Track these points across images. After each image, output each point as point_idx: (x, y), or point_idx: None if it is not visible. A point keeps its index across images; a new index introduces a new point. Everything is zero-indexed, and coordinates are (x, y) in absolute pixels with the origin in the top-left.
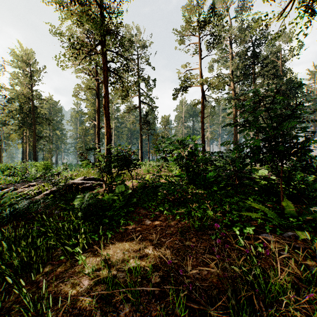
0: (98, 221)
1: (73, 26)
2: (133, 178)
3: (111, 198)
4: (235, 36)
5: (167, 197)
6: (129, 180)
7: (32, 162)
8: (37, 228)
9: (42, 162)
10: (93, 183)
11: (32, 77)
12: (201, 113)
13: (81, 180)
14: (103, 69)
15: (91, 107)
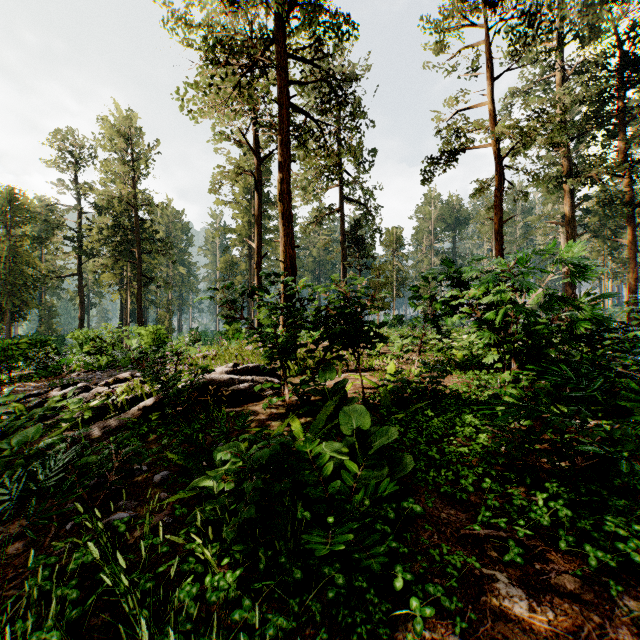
0: (299, 571)
1: (207, 3)
2: (349, 368)
3: (327, 454)
4: (573, 25)
5: (524, 458)
6: (340, 374)
7: (134, 327)
8: (77, 580)
9: (150, 327)
10: (255, 381)
11: (138, 166)
12: (495, 211)
13: (228, 373)
14: (276, 102)
15: (243, 218)
